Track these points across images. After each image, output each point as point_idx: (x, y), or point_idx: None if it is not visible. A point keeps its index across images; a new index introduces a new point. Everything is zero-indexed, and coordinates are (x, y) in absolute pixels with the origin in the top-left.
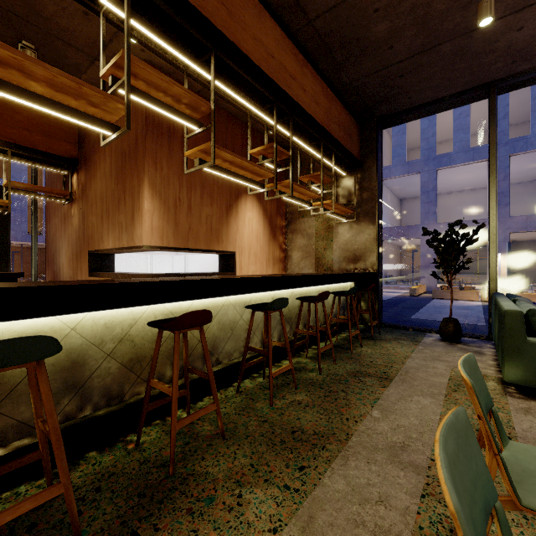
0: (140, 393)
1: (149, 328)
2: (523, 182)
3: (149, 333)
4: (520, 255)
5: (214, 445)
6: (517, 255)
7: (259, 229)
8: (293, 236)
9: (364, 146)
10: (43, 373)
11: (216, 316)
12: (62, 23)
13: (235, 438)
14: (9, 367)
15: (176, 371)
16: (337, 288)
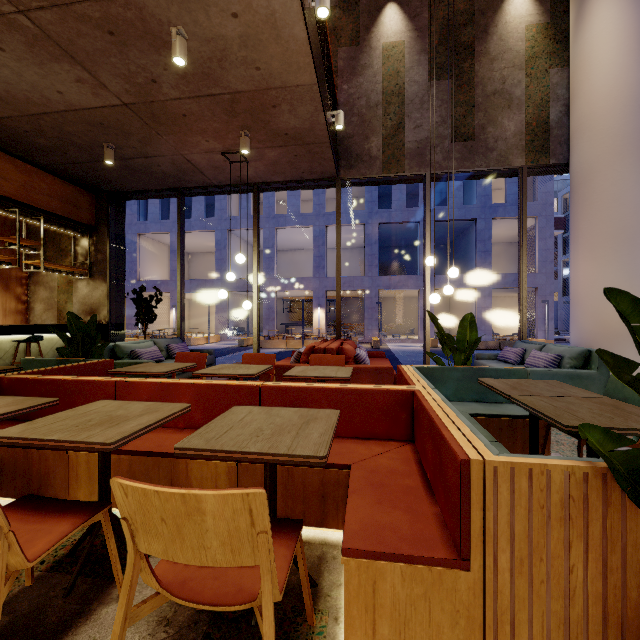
0: None
1: None
2: (350, 248)
3: None
4: (349, 309)
5: None
6: (347, 309)
7: None
8: (36, 288)
9: (99, 214)
10: None
11: None
12: None
13: None
14: None
15: None
16: (57, 338)
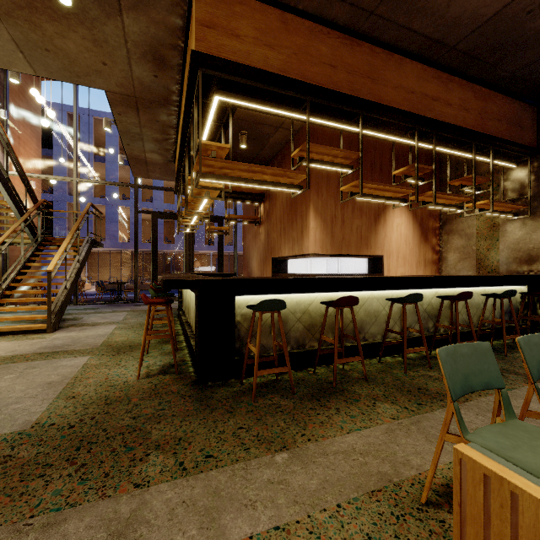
0: (314, 346)
1: (319, 308)
2: None
3: (319, 311)
4: None
5: (360, 382)
6: None
7: (408, 233)
8: (448, 237)
9: None
10: (280, 316)
11: (363, 305)
12: (263, 115)
13: (374, 382)
14: (270, 311)
15: (336, 330)
16: (500, 291)
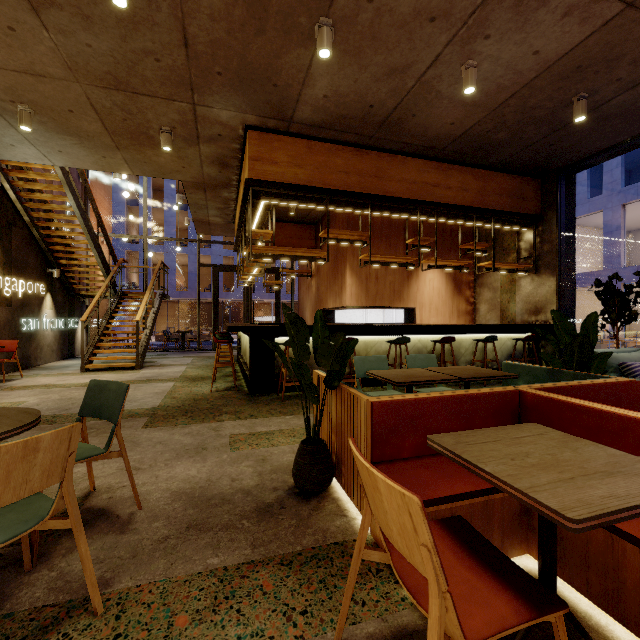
0: None
1: None
2: None
3: None
4: None
5: None
6: None
7: (440, 286)
8: (480, 290)
9: (545, 199)
10: None
11: (373, 346)
12: None
13: None
14: None
15: None
16: (504, 338)
